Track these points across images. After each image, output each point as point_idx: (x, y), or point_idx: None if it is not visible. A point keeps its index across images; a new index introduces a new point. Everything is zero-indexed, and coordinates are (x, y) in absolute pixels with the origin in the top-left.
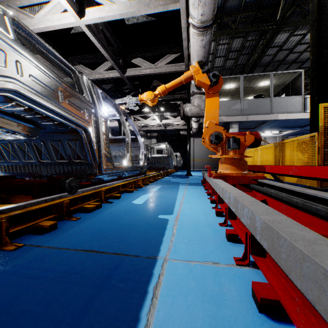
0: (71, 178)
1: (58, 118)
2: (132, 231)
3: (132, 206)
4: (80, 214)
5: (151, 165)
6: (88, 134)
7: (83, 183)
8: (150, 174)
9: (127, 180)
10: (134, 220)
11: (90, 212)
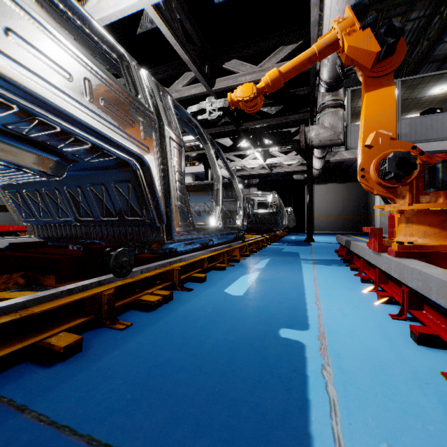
0: (120, 249)
1: (86, 134)
2: (229, 380)
3: (225, 300)
4: (134, 315)
5: (251, 225)
6: (147, 168)
7: (146, 256)
8: (251, 239)
9: (216, 249)
10: (230, 340)
11: (152, 311)
